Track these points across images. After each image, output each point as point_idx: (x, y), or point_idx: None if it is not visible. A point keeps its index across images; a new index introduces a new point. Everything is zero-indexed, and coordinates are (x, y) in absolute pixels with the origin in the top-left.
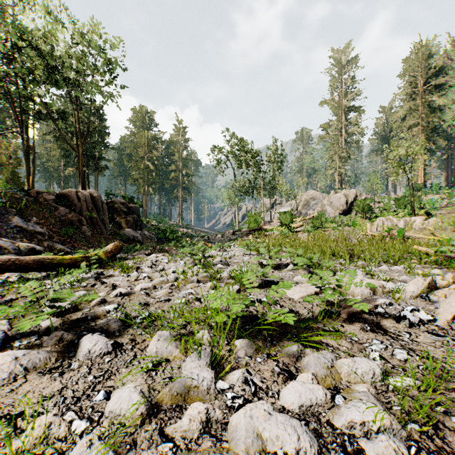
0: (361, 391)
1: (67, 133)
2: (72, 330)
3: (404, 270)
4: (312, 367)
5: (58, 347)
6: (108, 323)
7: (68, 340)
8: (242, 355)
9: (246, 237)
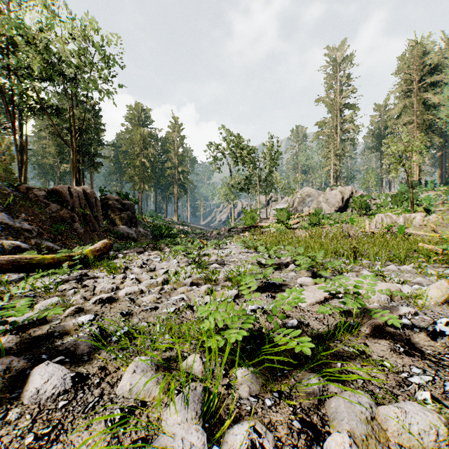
0: None
1: (61, 129)
2: (30, 352)
3: (414, 270)
4: (345, 419)
5: (3, 380)
6: (76, 342)
7: (19, 370)
8: (244, 395)
9: (242, 234)
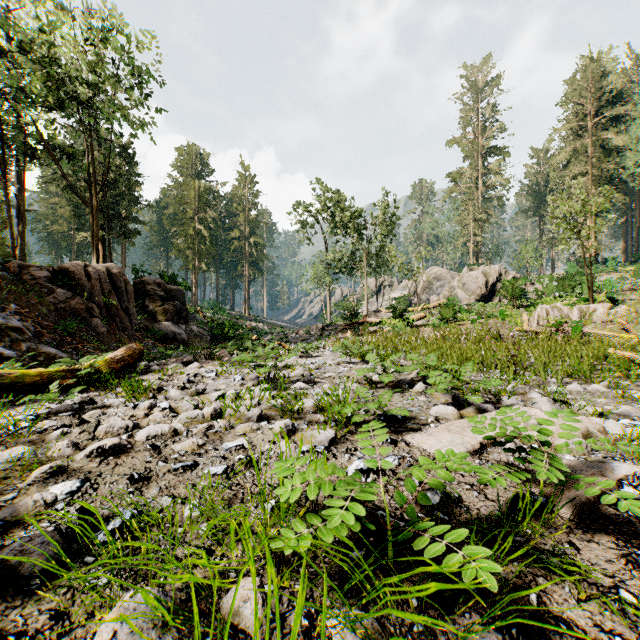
0: None
1: (78, 181)
2: None
3: (609, 392)
4: None
5: None
6: (25, 547)
7: None
8: None
9: (342, 334)
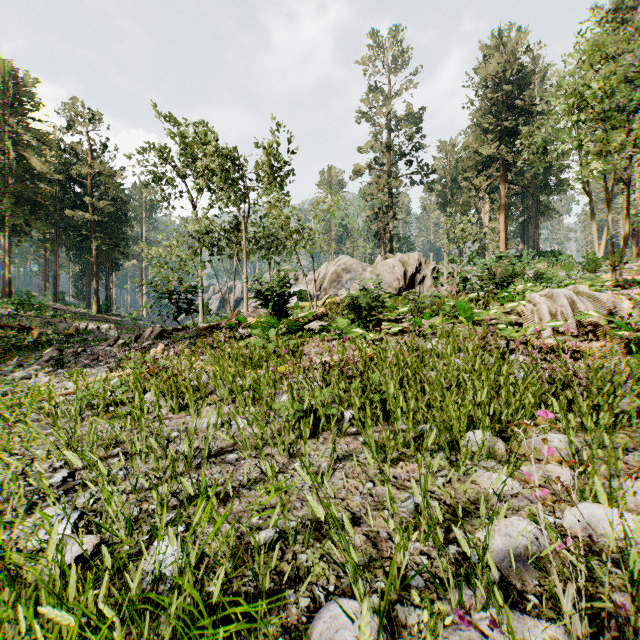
0: None
1: None
2: None
3: None
4: None
5: None
6: None
7: None
8: None
9: (176, 346)
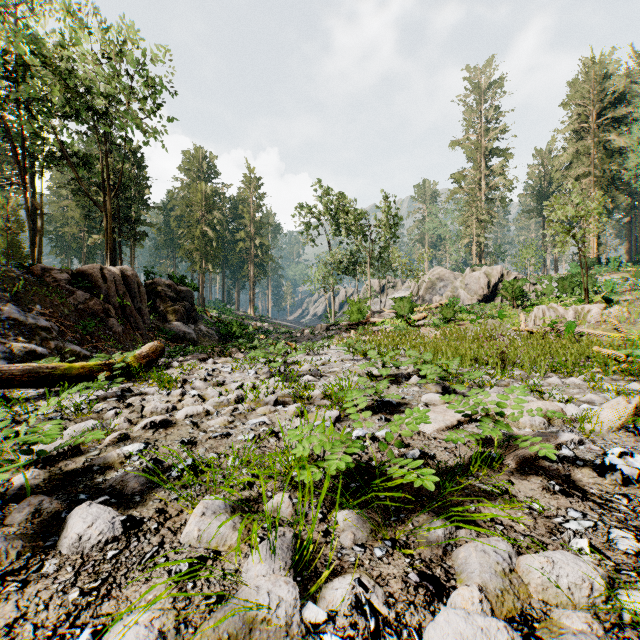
0: (577, 630)
1: (89, 185)
2: (63, 491)
3: (584, 384)
4: (476, 571)
5: (31, 526)
6: (124, 478)
7: (51, 513)
8: (347, 543)
9: (346, 333)
